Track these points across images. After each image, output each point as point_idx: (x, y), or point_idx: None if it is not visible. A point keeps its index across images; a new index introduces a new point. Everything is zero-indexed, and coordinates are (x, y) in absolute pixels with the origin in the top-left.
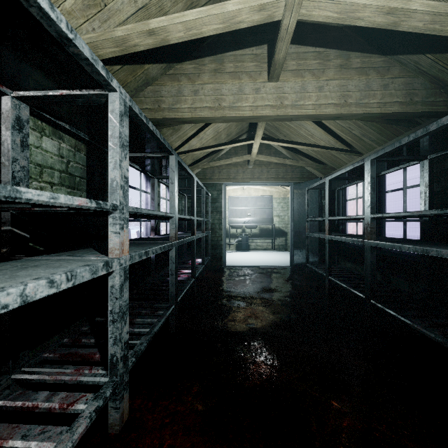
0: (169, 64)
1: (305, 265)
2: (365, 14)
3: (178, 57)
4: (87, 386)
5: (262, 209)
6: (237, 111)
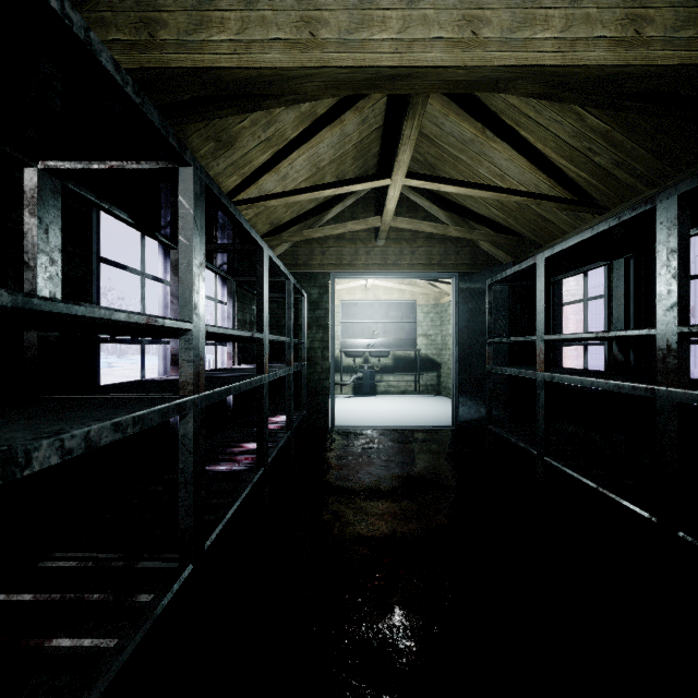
0: None
1: (482, 426)
2: None
3: None
4: None
5: (399, 324)
6: (359, 53)
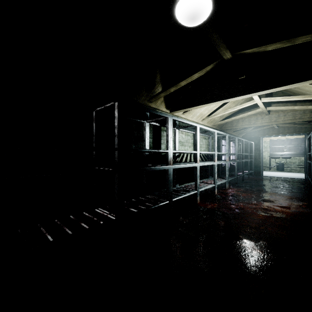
0: (235, 115)
1: None
2: (283, 109)
3: (237, 113)
4: (219, 186)
5: (296, 146)
6: (255, 125)
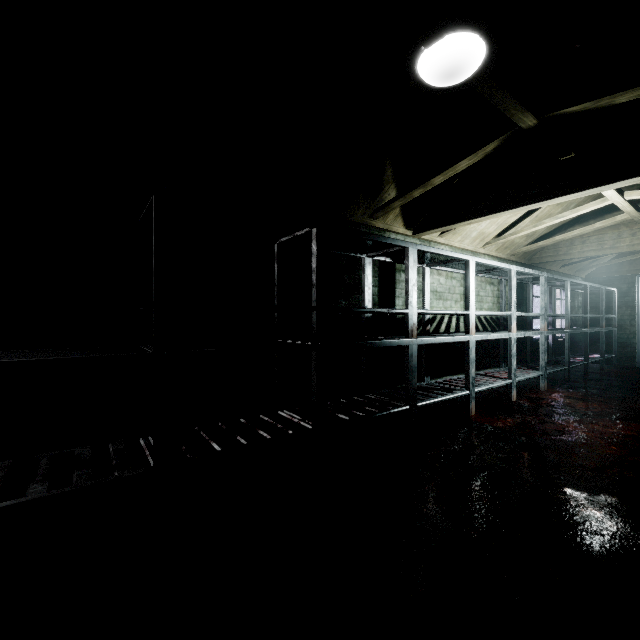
0: (564, 231)
1: None
2: None
3: (570, 226)
4: (524, 384)
5: None
6: (616, 250)
